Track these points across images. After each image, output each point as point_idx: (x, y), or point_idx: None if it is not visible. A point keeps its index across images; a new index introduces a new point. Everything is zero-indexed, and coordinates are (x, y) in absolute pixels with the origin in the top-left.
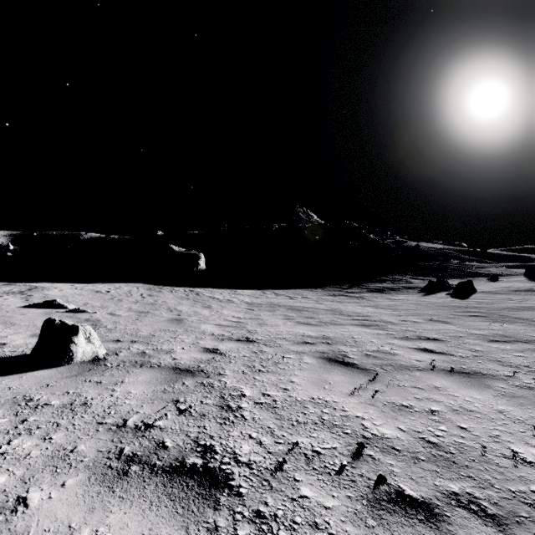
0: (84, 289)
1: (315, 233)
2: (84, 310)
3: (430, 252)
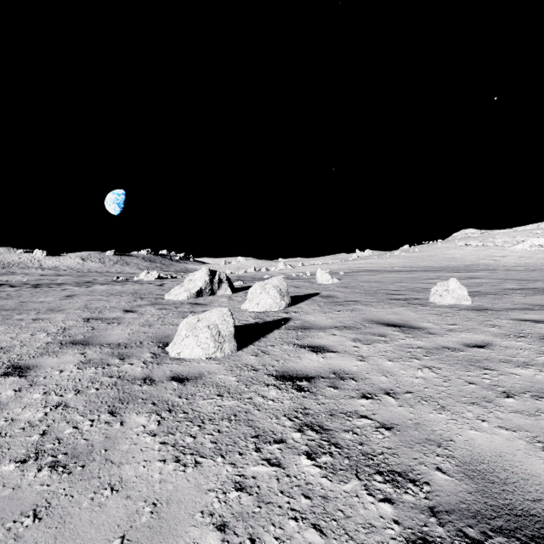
0: None
1: None
2: None
3: None
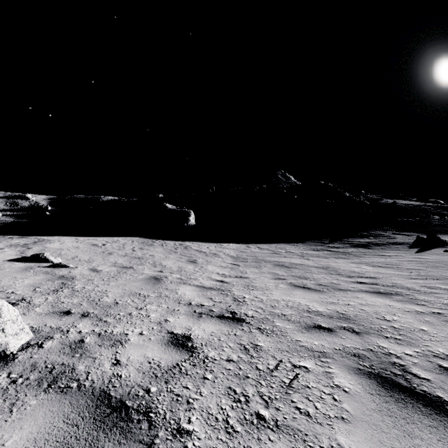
0: (83, 242)
1: (293, 193)
2: (65, 265)
3: (408, 209)
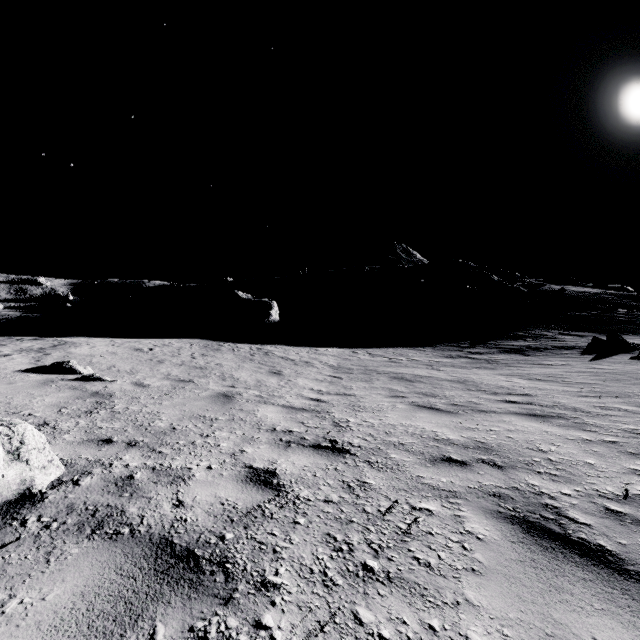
0: (122, 346)
1: (419, 276)
2: (100, 377)
3: (582, 299)
